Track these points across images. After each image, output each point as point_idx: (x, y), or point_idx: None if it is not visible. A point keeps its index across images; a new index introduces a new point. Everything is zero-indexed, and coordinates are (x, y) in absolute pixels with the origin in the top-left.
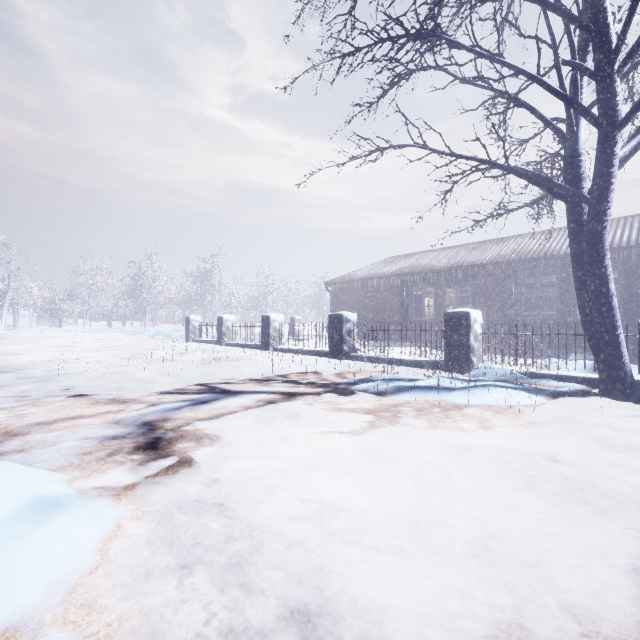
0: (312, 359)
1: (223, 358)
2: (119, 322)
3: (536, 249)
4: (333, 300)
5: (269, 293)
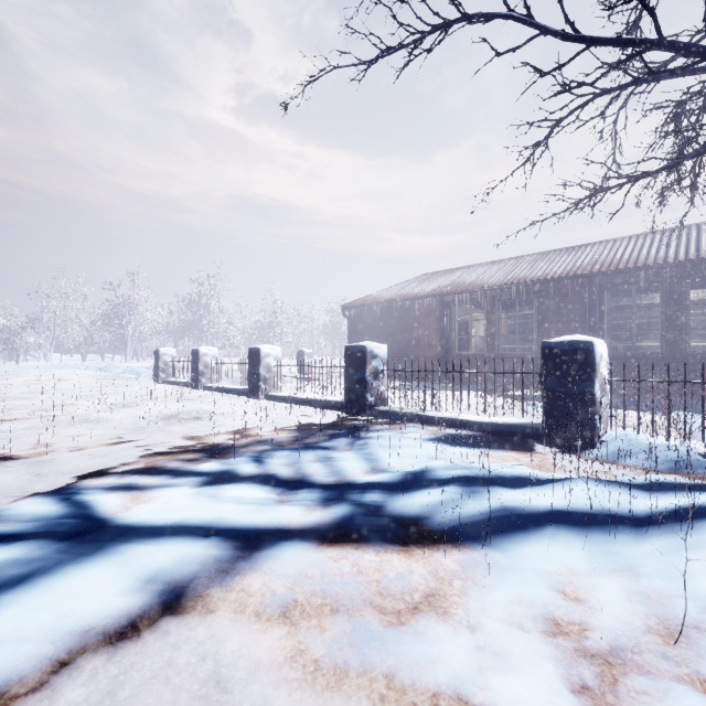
0: (319, 415)
1: (182, 413)
2: (99, 356)
3: (628, 257)
4: (352, 328)
5: (277, 322)
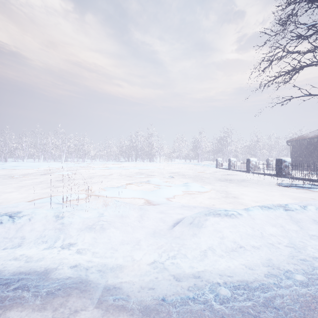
0: (267, 177)
1: (230, 174)
2: (188, 160)
3: None
4: (291, 150)
5: (258, 145)
